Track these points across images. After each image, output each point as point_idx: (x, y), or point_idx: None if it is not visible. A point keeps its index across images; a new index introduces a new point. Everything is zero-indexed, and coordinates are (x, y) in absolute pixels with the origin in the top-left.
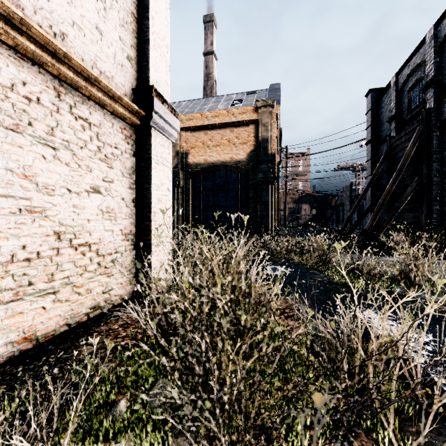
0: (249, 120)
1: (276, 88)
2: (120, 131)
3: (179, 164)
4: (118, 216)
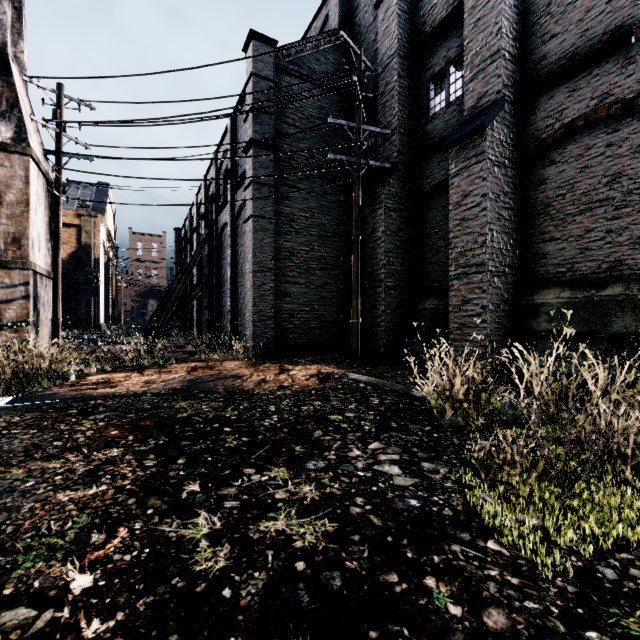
0: (70, 223)
1: (104, 190)
2: None
3: None
4: None
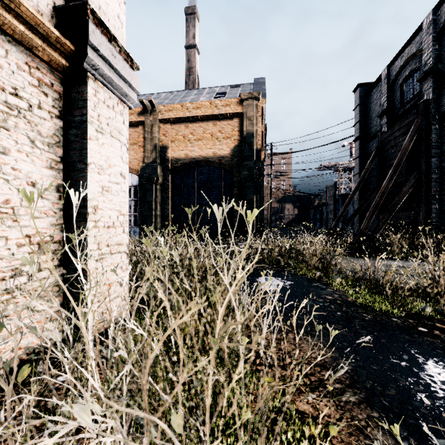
0: (233, 113)
1: (261, 82)
2: (25, 69)
3: (157, 159)
4: (20, 213)
